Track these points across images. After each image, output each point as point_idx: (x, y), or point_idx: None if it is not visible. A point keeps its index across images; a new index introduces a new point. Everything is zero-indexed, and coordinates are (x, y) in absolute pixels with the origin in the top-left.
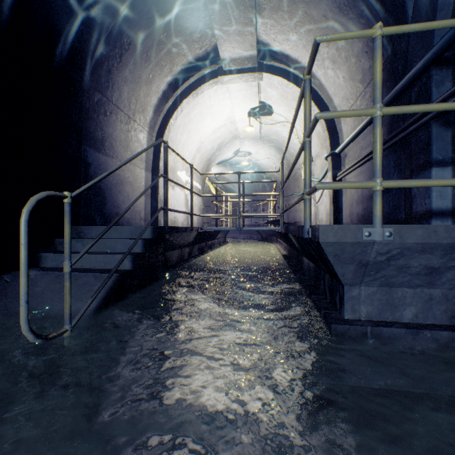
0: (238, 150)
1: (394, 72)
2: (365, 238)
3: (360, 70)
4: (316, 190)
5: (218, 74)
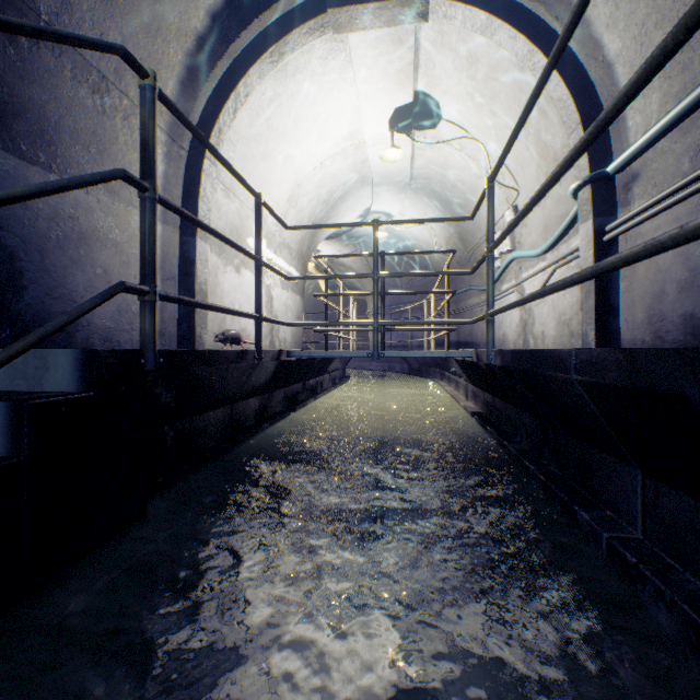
0: (368, 209)
1: None
2: None
3: None
4: (530, 275)
5: (327, 2)
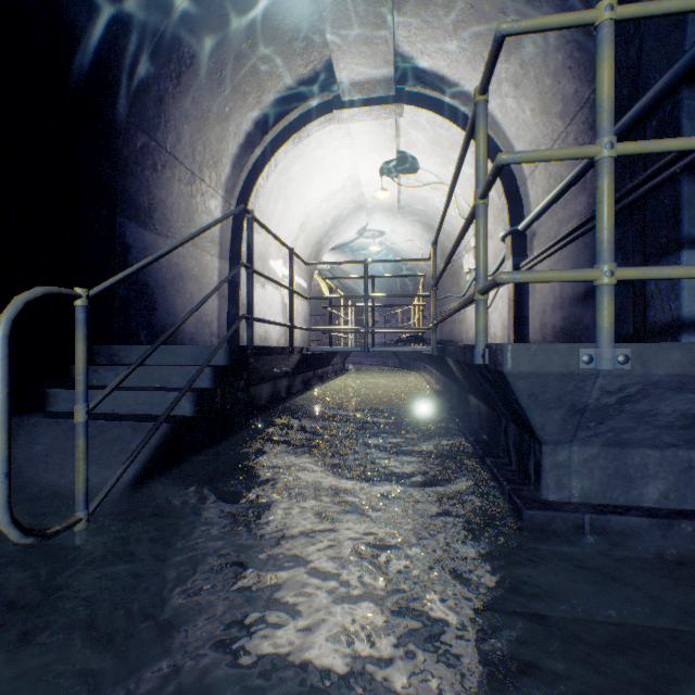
0: (364, 228)
1: (616, 98)
2: (583, 366)
3: (558, 97)
4: None
5: (333, 107)
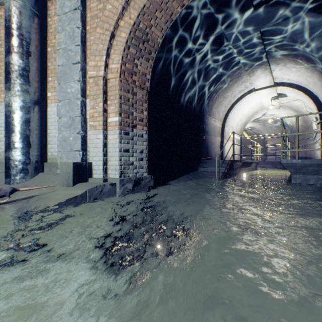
0: (265, 113)
1: None
2: (293, 162)
3: None
4: (319, 138)
5: (252, 91)
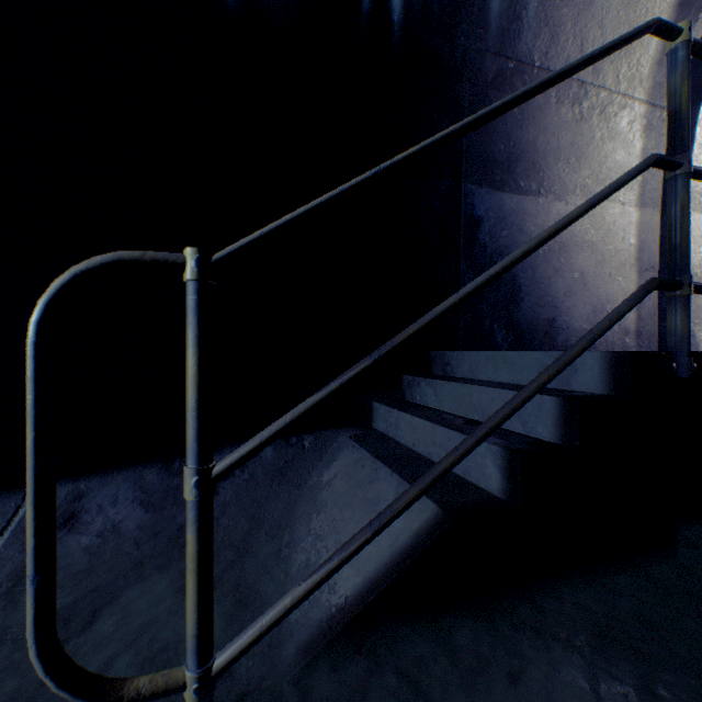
0: None
1: None
2: None
3: None
4: None
5: None
